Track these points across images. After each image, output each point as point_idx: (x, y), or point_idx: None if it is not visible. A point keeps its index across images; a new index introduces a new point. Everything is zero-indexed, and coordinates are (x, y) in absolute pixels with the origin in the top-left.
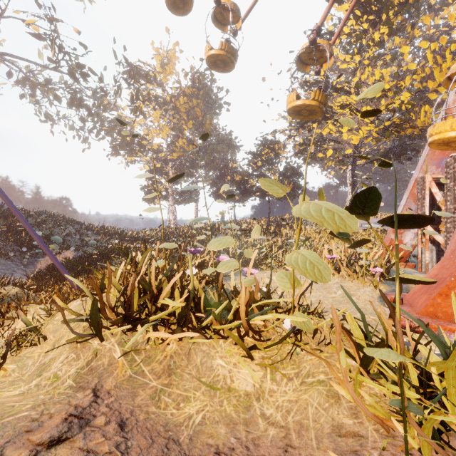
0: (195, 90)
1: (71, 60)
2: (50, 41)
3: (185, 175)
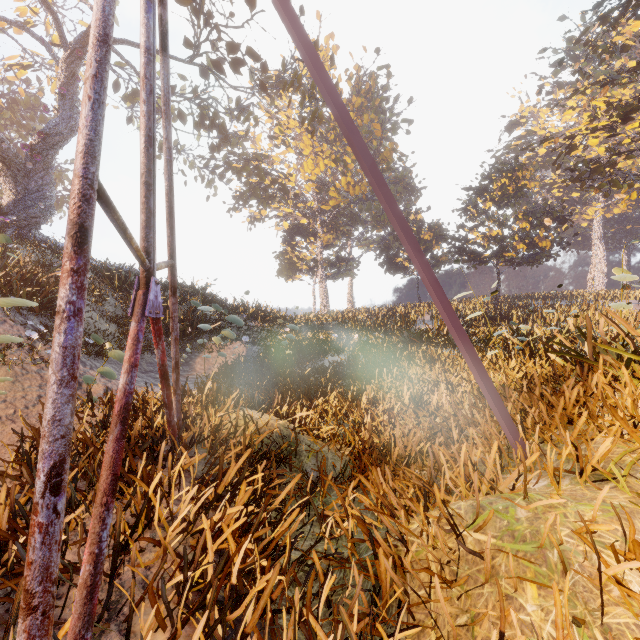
0: (364, 101)
1: (220, 38)
2: (195, 6)
3: (339, 236)
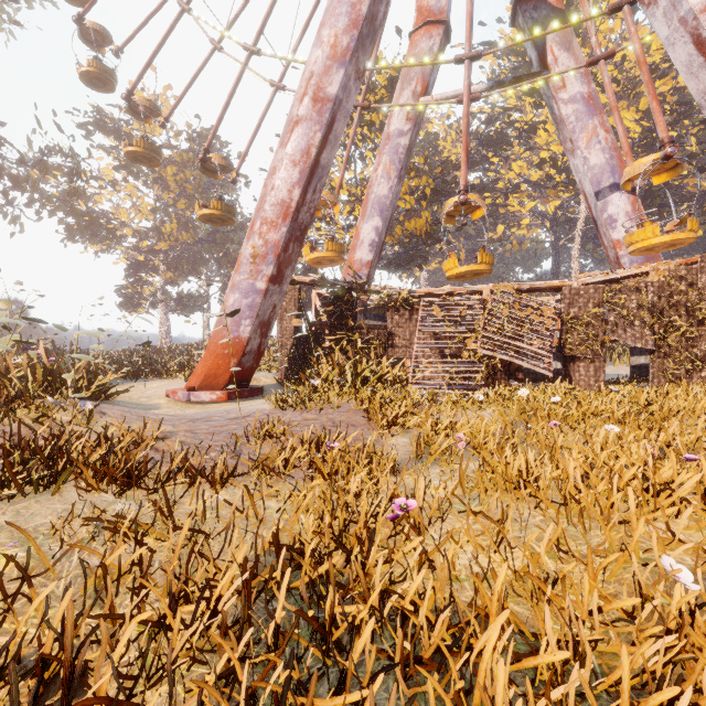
0: (191, 157)
1: None
2: None
3: (186, 273)
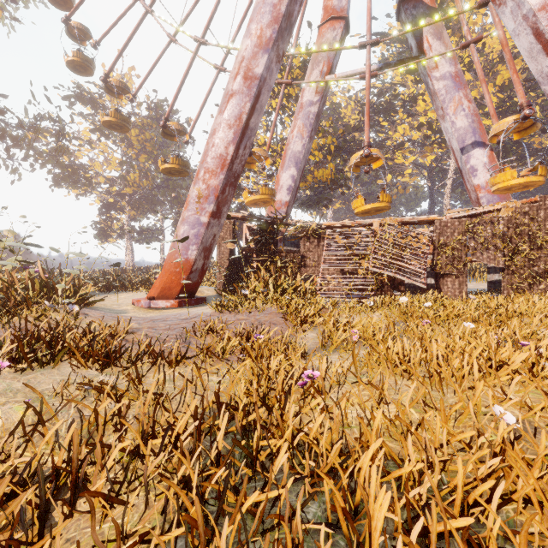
0: (150, 122)
1: None
2: None
3: (146, 211)
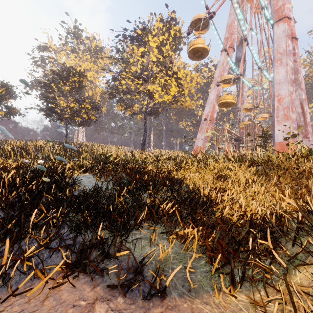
0: None
1: None
2: None
3: None
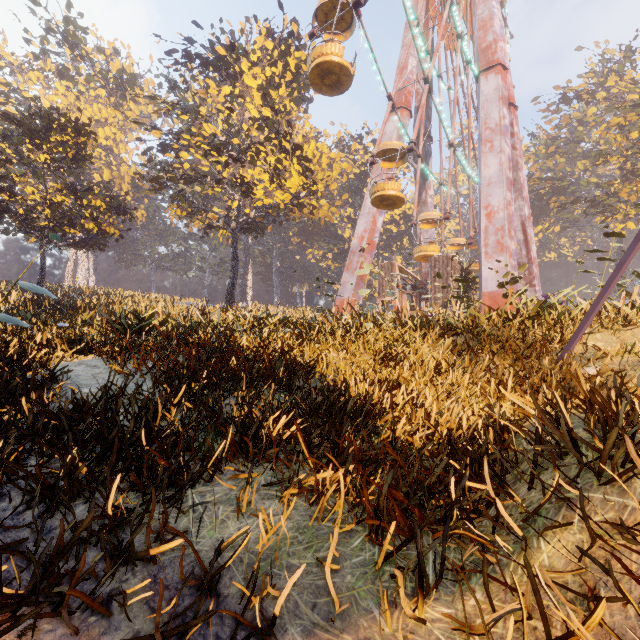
0: None
1: None
2: None
3: None
